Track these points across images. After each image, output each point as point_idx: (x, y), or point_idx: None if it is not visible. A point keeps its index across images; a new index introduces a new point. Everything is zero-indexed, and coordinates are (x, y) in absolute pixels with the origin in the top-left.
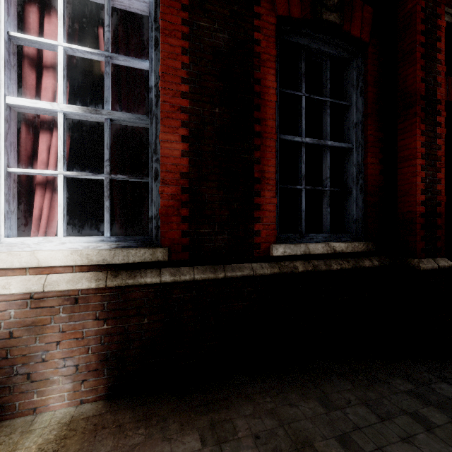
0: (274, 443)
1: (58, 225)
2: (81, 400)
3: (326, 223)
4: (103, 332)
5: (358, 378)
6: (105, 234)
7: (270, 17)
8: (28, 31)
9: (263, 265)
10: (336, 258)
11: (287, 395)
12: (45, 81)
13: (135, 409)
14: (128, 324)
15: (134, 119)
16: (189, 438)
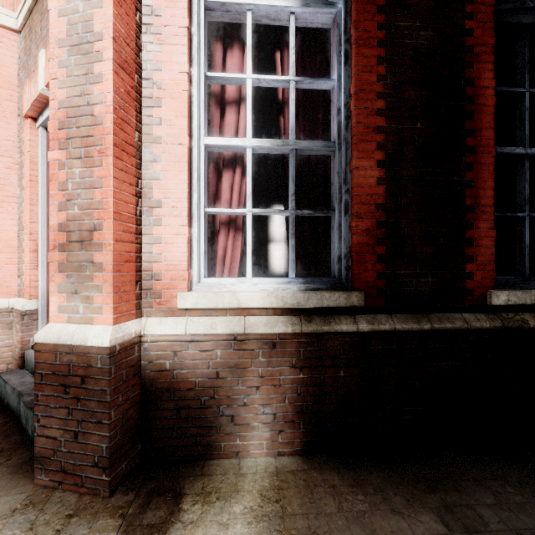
0: None
1: (247, 265)
2: (278, 452)
3: None
4: (299, 382)
5: None
6: (290, 275)
7: None
8: (214, 69)
9: (477, 316)
10: None
11: None
12: (228, 117)
13: (341, 471)
14: (324, 375)
15: (320, 147)
16: (425, 517)
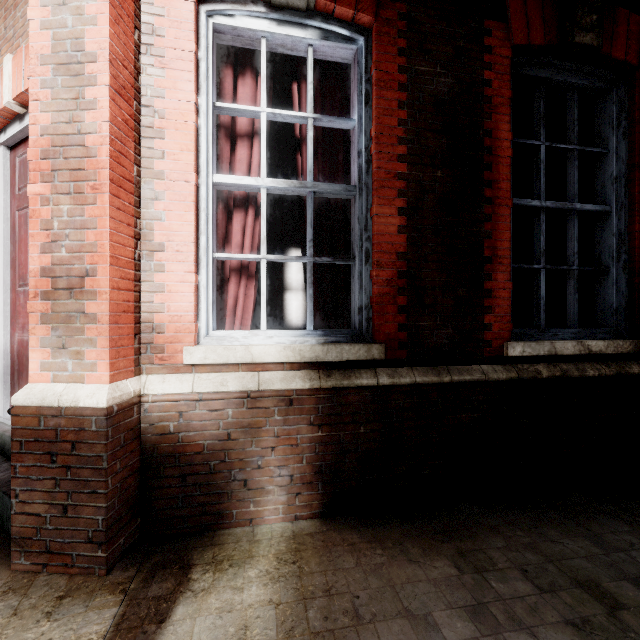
0: (548, 578)
1: (262, 317)
2: (295, 516)
3: (573, 314)
4: (317, 440)
5: (635, 519)
6: (309, 327)
7: (504, 49)
8: (224, 97)
9: (495, 367)
10: (591, 362)
11: (542, 530)
12: (239, 152)
13: (360, 530)
14: (343, 432)
15: (340, 191)
16: (440, 563)
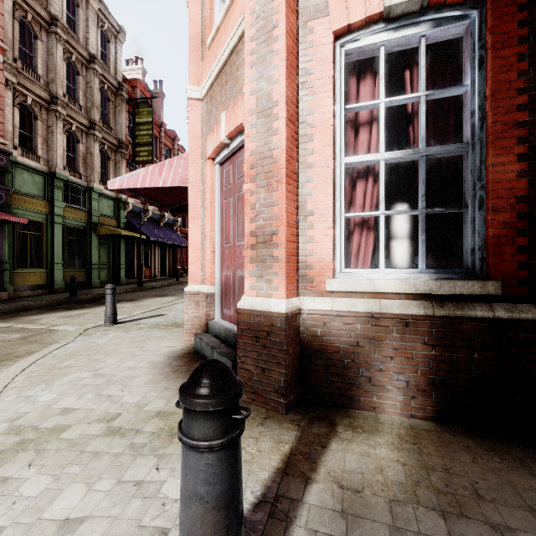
0: None
1: (380, 258)
2: (411, 414)
3: None
4: (431, 358)
5: None
6: (421, 266)
7: None
8: (349, 100)
9: None
10: None
11: None
12: (361, 137)
13: (475, 439)
14: (456, 355)
15: (452, 150)
16: None
